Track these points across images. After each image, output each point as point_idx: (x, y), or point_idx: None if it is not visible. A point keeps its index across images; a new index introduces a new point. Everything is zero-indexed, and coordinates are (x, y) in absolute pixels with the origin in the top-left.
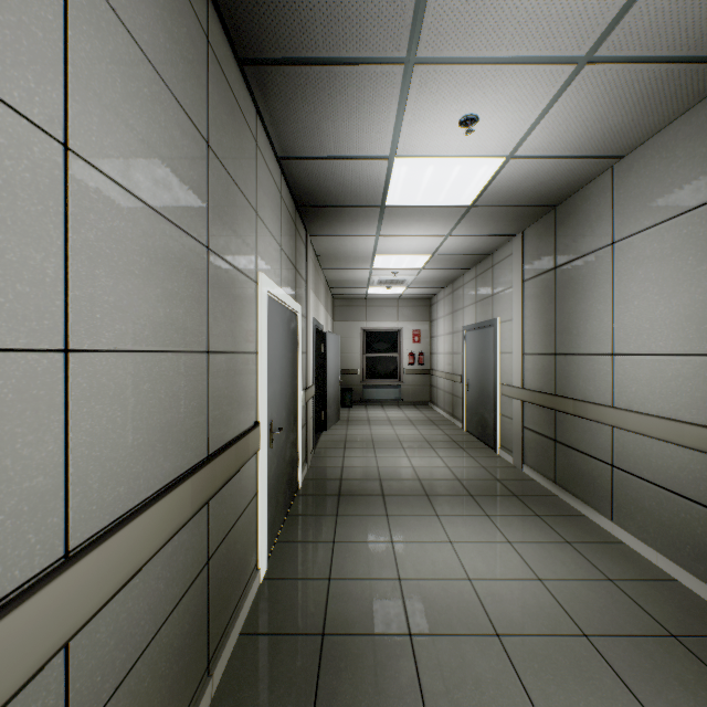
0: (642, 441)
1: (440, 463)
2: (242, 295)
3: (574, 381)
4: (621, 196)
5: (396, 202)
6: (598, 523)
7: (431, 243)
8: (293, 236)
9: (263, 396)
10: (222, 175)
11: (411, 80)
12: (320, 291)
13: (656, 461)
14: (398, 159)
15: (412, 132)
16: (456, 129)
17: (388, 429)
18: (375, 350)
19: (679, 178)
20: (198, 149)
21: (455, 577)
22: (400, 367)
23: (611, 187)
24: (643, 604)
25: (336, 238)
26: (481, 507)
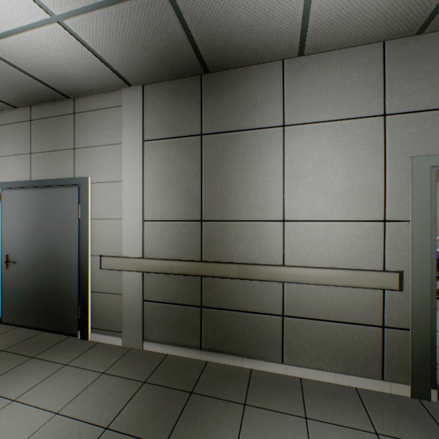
0: (318, 289)
1: (33, 415)
2: None
3: (233, 246)
4: (294, 88)
5: None
6: (268, 370)
7: (2, 11)
8: None
9: None
10: None
11: None
12: None
13: (332, 302)
14: None
15: None
16: None
17: None
18: None
19: (354, 91)
20: None
21: None
22: None
23: (282, 77)
24: (414, 437)
25: None
26: None
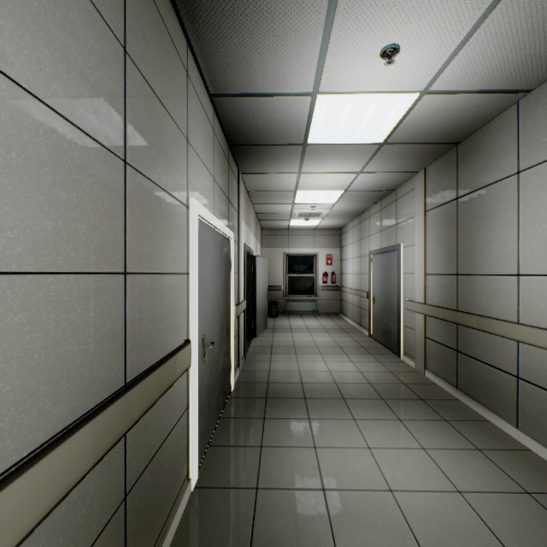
0: None
1: (352, 367)
2: (170, 217)
3: (477, 299)
4: (527, 128)
5: (316, 140)
6: (502, 428)
7: (344, 180)
8: (226, 171)
9: (194, 314)
10: (145, 90)
11: (337, 2)
12: (251, 222)
13: None
14: (320, 96)
15: (335, 65)
16: (377, 62)
17: (307, 336)
18: (295, 271)
19: None
20: (110, 50)
21: (377, 487)
22: (316, 284)
23: (516, 120)
24: None
25: (264, 175)
26: (392, 411)
